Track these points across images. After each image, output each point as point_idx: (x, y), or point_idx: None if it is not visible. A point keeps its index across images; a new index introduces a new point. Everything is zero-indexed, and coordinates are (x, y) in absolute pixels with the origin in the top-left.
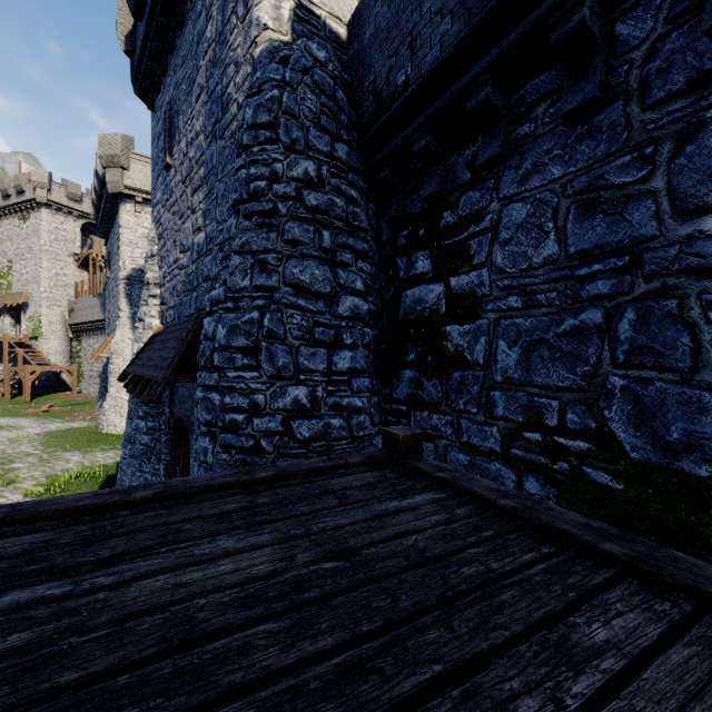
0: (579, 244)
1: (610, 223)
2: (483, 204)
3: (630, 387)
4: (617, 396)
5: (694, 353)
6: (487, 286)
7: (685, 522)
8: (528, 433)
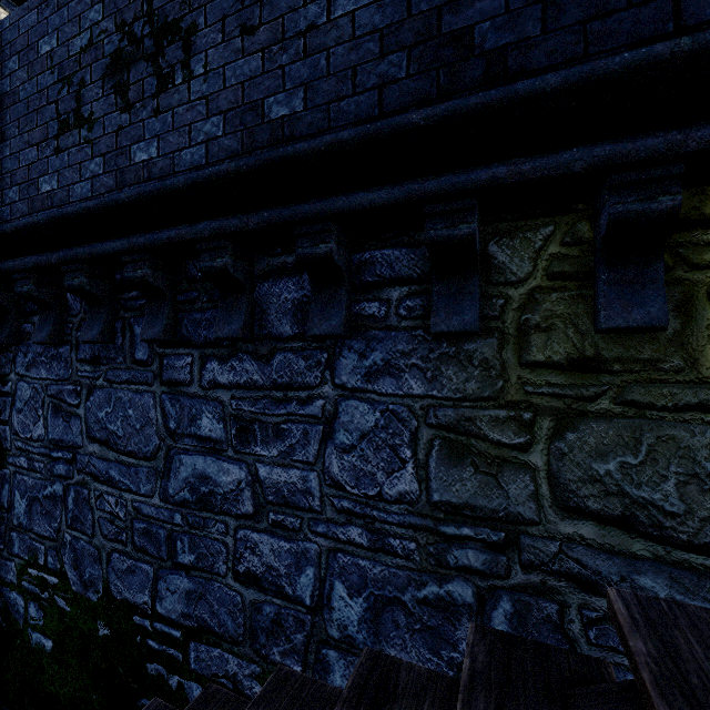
0: (53, 433)
1: (66, 426)
2: (7, 370)
3: (73, 542)
4: (68, 547)
5: (93, 525)
6: (10, 442)
7: (91, 630)
8: (31, 569)
